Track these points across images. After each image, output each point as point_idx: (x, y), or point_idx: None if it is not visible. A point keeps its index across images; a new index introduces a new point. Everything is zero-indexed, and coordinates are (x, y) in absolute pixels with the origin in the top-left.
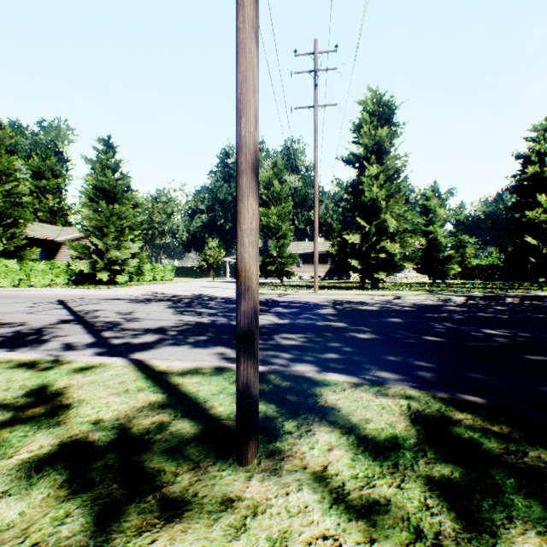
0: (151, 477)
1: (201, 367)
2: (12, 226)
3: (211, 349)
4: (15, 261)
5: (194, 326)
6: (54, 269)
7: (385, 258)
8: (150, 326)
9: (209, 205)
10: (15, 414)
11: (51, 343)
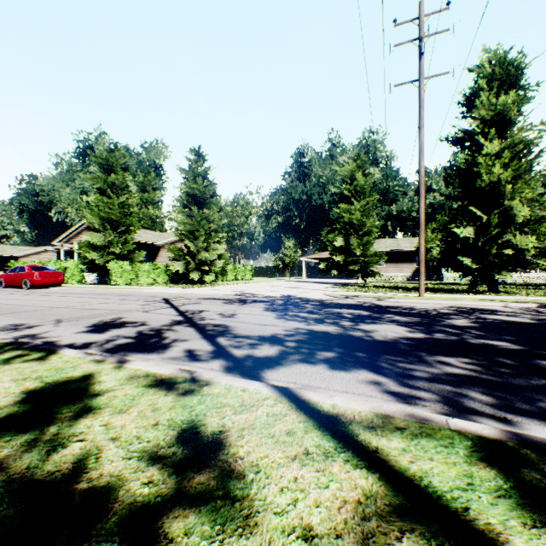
0: None
1: (383, 415)
2: (125, 232)
3: (356, 374)
4: (128, 262)
5: (310, 336)
6: (155, 270)
7: (510, 255)
8: (262, 334)
9: (284, 206)
10: (179, 485)
11: (173, 349)
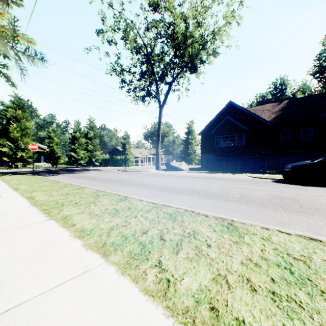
0: None
1: None
2: None
3: None
4: None
5: None
6: None
7: (21, 157)
8: None
9: None
10: None
11: None
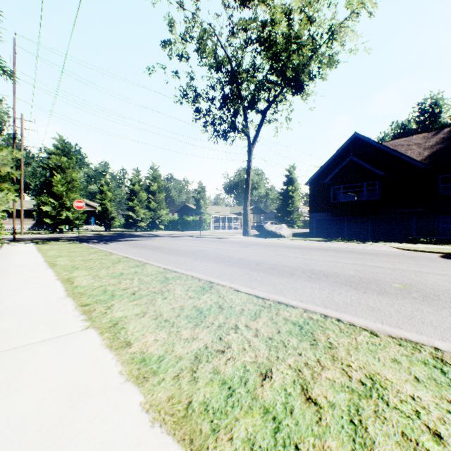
0: (5, 243)
1: None
2: None
3: None
4: None
5: None
6: None
7: (66, 219)
8: None
9: None
10: None
11: None
